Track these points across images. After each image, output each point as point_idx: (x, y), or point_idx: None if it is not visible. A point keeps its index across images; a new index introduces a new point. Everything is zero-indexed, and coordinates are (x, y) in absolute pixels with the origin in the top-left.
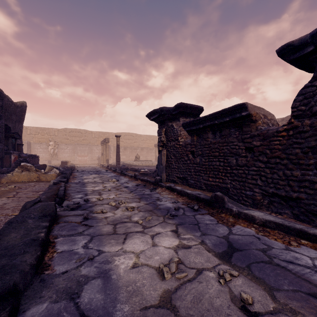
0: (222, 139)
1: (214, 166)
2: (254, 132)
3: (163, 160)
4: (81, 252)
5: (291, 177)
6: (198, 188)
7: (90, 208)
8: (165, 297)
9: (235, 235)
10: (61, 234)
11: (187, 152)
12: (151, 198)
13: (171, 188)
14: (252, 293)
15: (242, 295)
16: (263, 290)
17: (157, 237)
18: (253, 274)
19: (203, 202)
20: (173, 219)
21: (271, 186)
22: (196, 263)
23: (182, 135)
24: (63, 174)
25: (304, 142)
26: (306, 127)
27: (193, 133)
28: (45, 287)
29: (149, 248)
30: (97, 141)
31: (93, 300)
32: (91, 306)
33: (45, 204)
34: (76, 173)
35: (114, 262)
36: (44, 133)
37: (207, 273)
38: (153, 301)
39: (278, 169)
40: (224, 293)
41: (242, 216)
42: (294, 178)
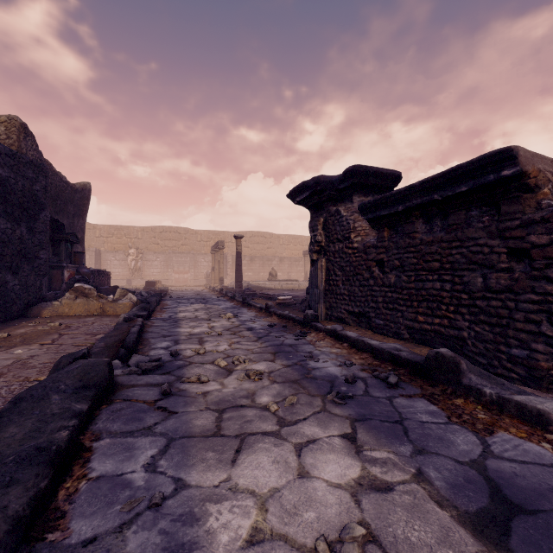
0: (449, 233)
1: (430, 290)
2: (531, 215)
3: (320, 278)
4: (139, 483)
5: None
6: (392, 335)
7: (179, 370)
8: None
9: (500, 460)
10: (110, 428)
11: (369, 262)
12: (296, 354)
13: (337, 334)
14: None
15: None
16: None
17: (310, 453)
18: None
19: (407, 367)
20: (343, 404)
21: None
22: (414, 544)
23: (357, 230)
24: (145, 302)
25: None
26: None
27: (383, 224)
28: None
29: (292, 482)
30: (205, 248)
31: None
32: None
33: (89, 363)
34: (167, 301)
35: (206, 519)
36: (121, 236)
37: None
38: None
39: None
40: None
41: (510, 409)
42: None
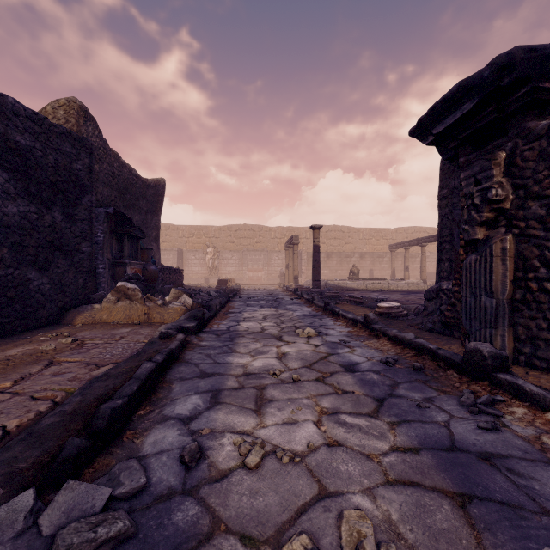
0: None
1: None
2: None
3: (499, 276)
4: None
5: None
6: None
7: None
8: None
9: None
10: None
11: None
12: None
13: None
14: None
15: None
16: None
17: None
18: None
19: None
20: None
21: None
22: None
23: None
24: (204, 306)
25: None
26: None
27: None
28: None
29: None
30: (279, 245)
31: None
32: None
33: None
34: (234, 303)
35: None
36: (200, 235)
37: None
38: None
39: None
40: None
41: None
42: None
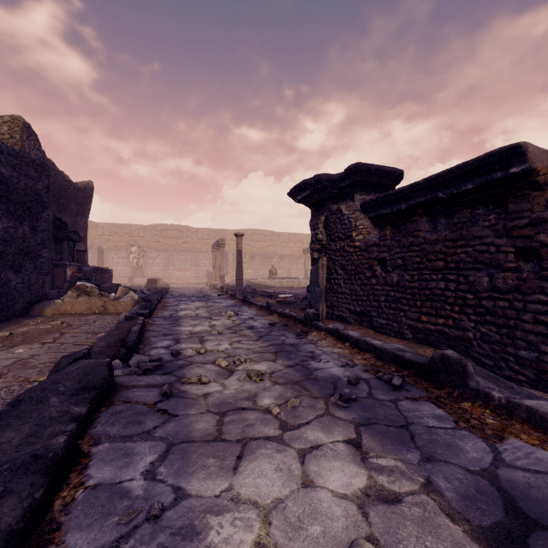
0: (454, 232)
1: (434, 290)
2: (541, 213)
3: (321, 277)
4: (138, 492)
5: None
6: (395, 335)
7: (180, 370)
8: None
9: (513, 469)
10: (109, 432)
11: (371, 261)
12: (298, 354)
13: (338, 333)
14: None
15: None
16: None
17: (314, 460)
18: None
19: (411, 369)
20: (347, 408)
21: None
22: None
23: (359, 229)
24: (146, 300)
25: None
26: None
27: (385, 222)
28: None
29: (295, 492)
30: (206, 246)
31: None
32: None
33: (89, 364)
34: (168, 299)
35: (206, 533)
36: (123, 234)
37: None
38: None
39: None
40: None
41: (520, 414)
42: None
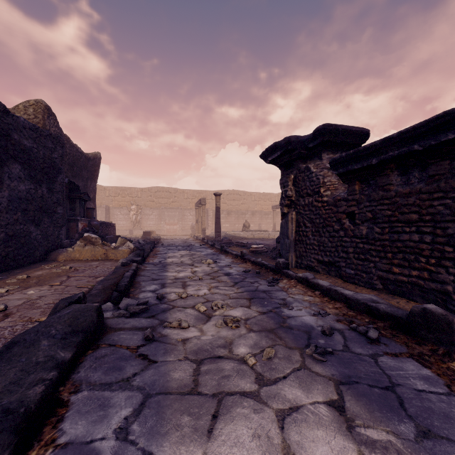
0: (429, 184)
1: (406, 242)
2: None
3: (291, 229)
4: None
5: None
6: (364, 285)
7: (163, 314)
8: None
9: None
10: (91, 378)
11: (339, 215)
12: (270, 301)
13: (308, 282)
14: None
15: None
16: None
17: (294, 425)
18: None
19: (387, 321)
20: (324, 362)
21: None
22: None
23: (326, 185)
24: (140, 249)
25: None
26: None
27: (354, 178)
28: None
29: None
30: (190, 204)
31: None
32: None
33: (80, 308)
34: (159, 248)
35: None
36: (125, 195)
37: None
38: None
39: None
40: None
41: None
42: None
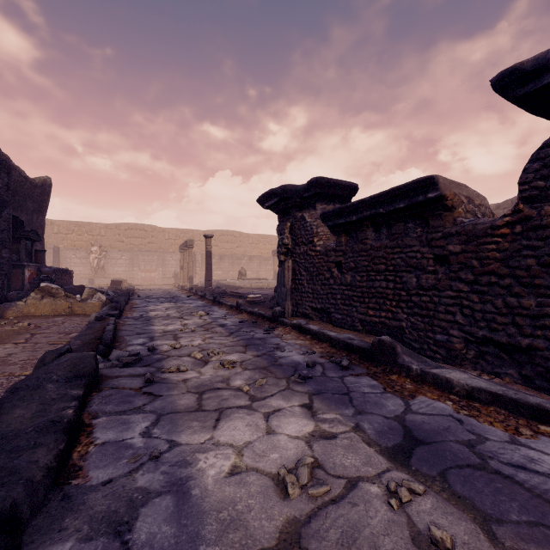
0: (392, 241)
1: (378, 288)
2: (450, 229)
3: (287, 278)
4: (139, 445)
5: (518, 309)
6: (349, 328)
7: (158, 363)
8: (289, 533)
9: (416, 414)
10: (105, 409)
11: (329, 264)
12: (265, 346)
13: (301, 328)
14: (452, 527)
15: (433, 532)
16: (472, 520)
17: (276, 418)
18: (452, 490)
19: (358, 353)
20: (304, 383)
21: (482, 325)
22: (347, 467)
23: (320, 235)
24: (114, 302)
25: (542, 247)
26: (546, 218)
27: (341, 230)
28: (70, 510)
29: (261, 437)
30: (173, 246)
31: (157, 538)
32: (152, 548)
33: (77, 356)
34: (135, 301)
35: (196, 463)
36: (82, 232)
37: (366, 486)
38: (267, 540)
39: (494, 295)
40: (398, 527)
41: (429, 380)
42: (524, 310)
